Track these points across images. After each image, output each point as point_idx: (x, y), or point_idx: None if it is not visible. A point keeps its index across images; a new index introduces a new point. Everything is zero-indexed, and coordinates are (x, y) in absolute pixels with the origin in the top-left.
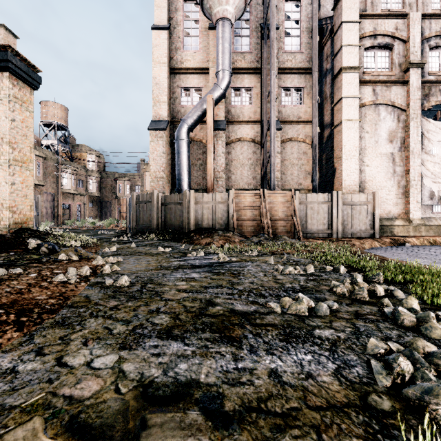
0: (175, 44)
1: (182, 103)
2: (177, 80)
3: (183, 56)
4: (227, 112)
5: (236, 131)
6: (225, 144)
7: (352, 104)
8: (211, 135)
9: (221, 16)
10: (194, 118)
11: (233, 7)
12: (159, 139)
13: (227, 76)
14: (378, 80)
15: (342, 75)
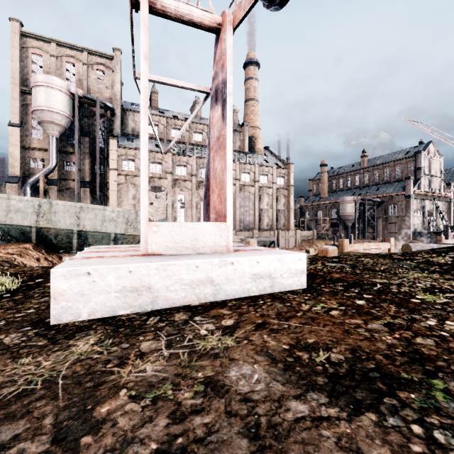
0: (26, 133)
1: (31, 166)
2: (27, 153)
3: (32, 140)
4: (61, 173)
5: (67, 184)
6: (60, 190)
7: (114, 184)
8: (42, 193)
9: (50, 135)
10: (35, 182)
11: (57, 132)
12: (13, 188)
13: (54, 163)
14: (127, 175)
15: (110, 171)
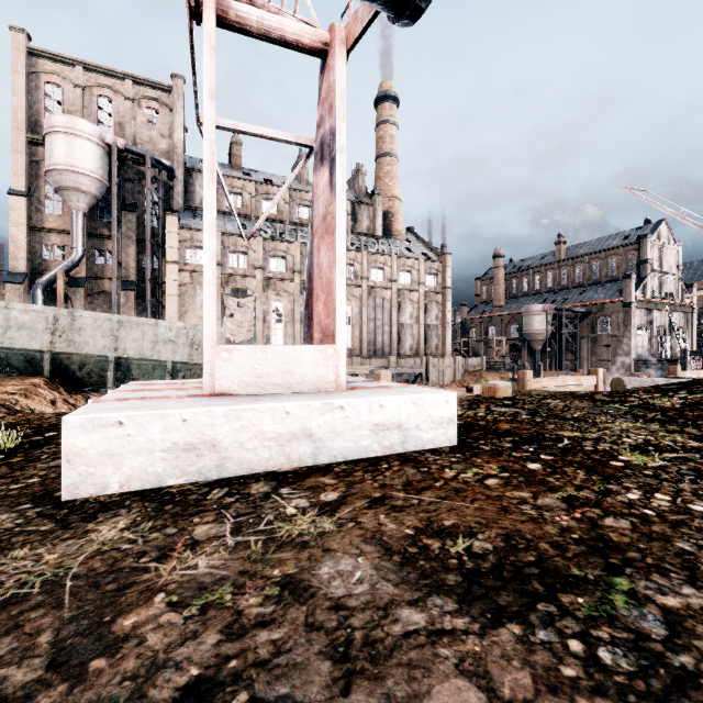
0: (36, 206)
1: (44, 257)
2: (38, 236)
3: (45, 217)
4: (91, 269)
5: (100, 285)
6: (89, 295)
7: (173, 285)
8: (61, 299)
9: (74, 209)
10: (49, 281)
11: (84, 204)
12: (16, 291)
13: (80, 252)
14: (193, 271)
15: (166, 266)
